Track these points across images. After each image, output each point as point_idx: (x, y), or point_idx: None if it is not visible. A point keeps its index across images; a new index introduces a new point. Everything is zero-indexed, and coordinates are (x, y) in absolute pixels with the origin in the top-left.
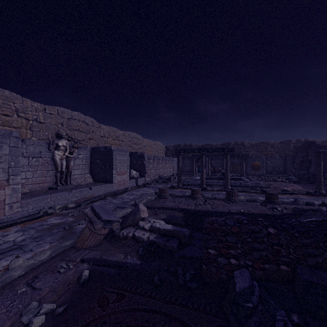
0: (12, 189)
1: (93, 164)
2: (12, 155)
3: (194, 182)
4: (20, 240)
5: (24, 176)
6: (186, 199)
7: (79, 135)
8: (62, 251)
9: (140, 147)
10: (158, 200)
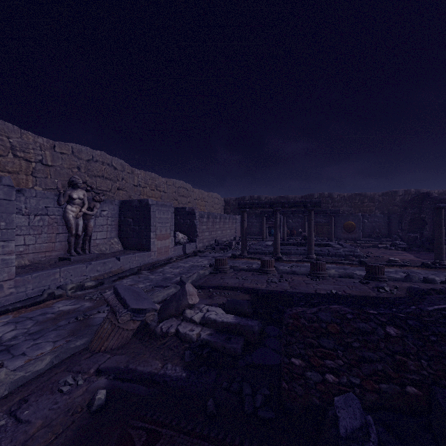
0: (1, 261)
1: (123, 225)
2: (1, 211)
3: (264, 249)
4: (10, 337)
5: (22, 242)
6: (253, 274)
7: (103, 183)
8: (70, 356)
9: (189, 200)
10: (213, 275)
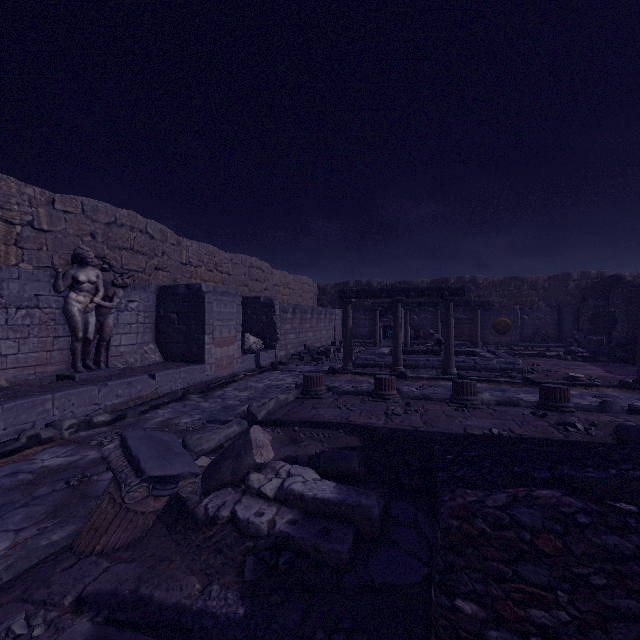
0: None
1: (163, 323)
2: None
3: (378, 360)
4: None
5: None
6: (363, 400)
7: (132, 259)
8: (37, 563)
9: (266, 287)
10: (301, 401)
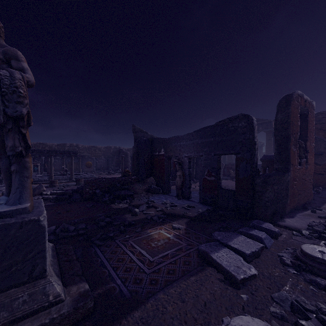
0: None
1: None
2: None
3: (41, 179)
4: None
5: None
6: (47, 188)
7: None
8: None
9: None
10: None
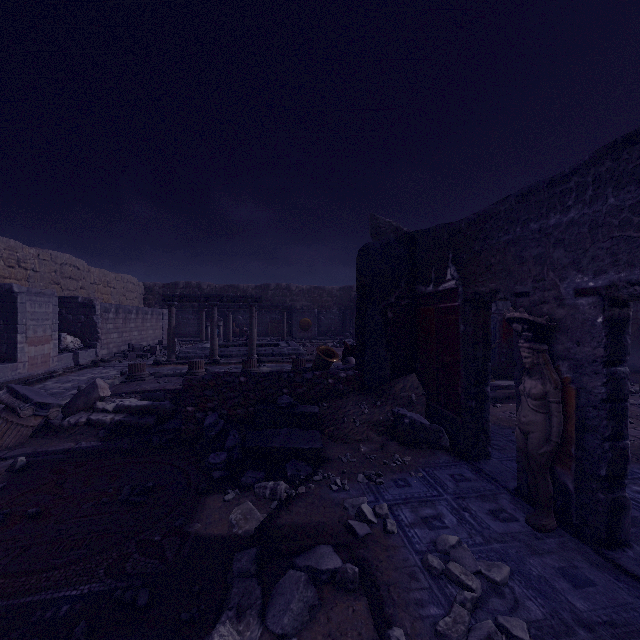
0: None
1: None
2: None
3: (200, 353)
4: None
5: None
6: (179, 378)
7: None
8: None
9: (82, 285)
10: (127, 383)
